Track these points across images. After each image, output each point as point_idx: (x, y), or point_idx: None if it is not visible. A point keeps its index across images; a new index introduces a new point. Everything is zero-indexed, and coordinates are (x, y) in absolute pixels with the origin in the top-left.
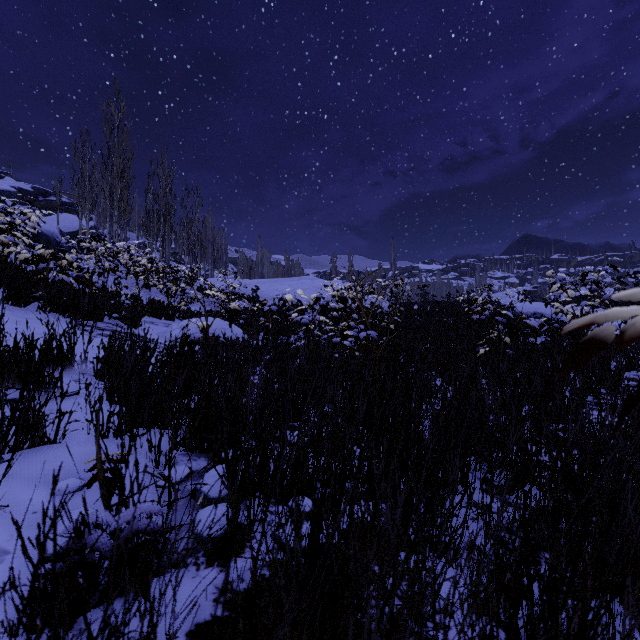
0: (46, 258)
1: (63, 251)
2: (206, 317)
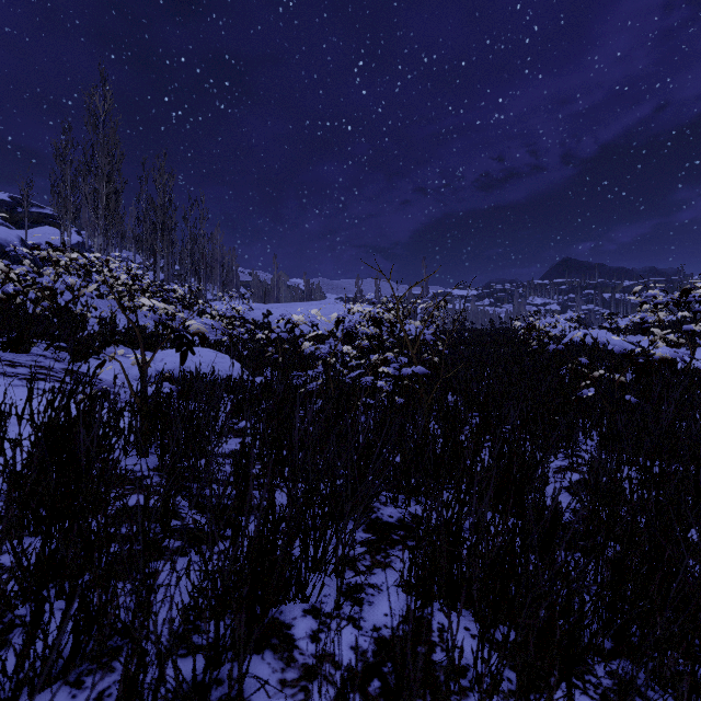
0: None
1: None
2: (141, 346)
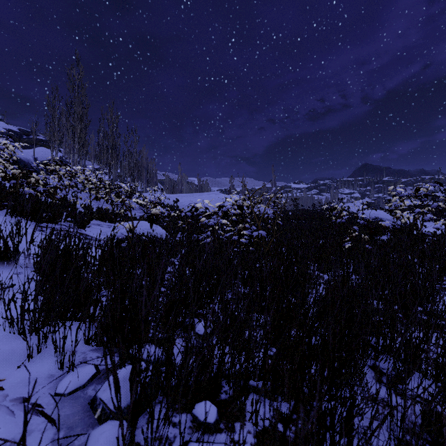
0: (17, 176)
1: (30, 171)
2: (132, 220)
